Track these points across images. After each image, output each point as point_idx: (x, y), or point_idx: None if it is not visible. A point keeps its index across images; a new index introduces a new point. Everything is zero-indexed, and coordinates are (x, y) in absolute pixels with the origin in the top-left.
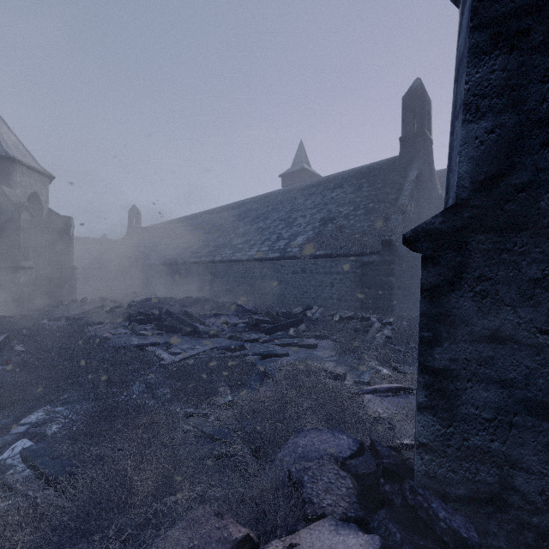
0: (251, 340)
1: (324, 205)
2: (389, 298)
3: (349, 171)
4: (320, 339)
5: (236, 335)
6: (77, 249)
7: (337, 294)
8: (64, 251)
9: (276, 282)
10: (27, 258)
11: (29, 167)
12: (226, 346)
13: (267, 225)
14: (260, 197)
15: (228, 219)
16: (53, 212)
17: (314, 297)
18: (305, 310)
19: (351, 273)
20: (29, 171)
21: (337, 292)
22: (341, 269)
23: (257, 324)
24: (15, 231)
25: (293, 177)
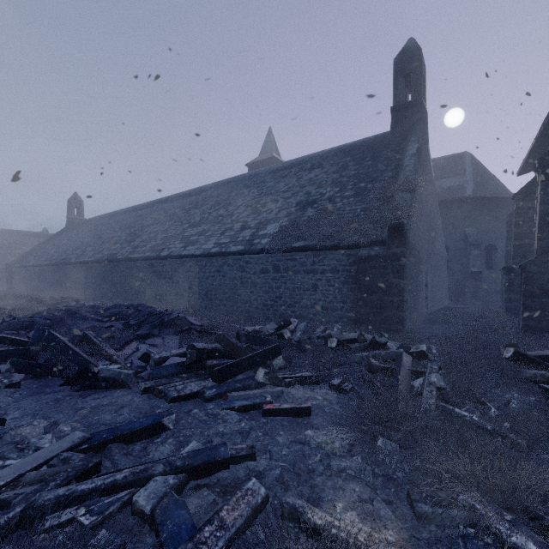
0: (185, 397)
1: (301, 187)
2: (398, 306)
3: (328, 150)
4: (309, 383)
5: (157, 387)
6: (4, 244)
7: (322, 301)
8: None
9: (240, 284)
10: None
11: None
12: (117, 432)
13: (229, 212)
14: (222, 183)
15: (183, 207)
16: None
17: (290, 304)
18: (281, 327)
19: (342, 271)
20: None
21: (322, 298)
22: (328, 267)
23: (201, 360)
24: None
25: (262, 166)
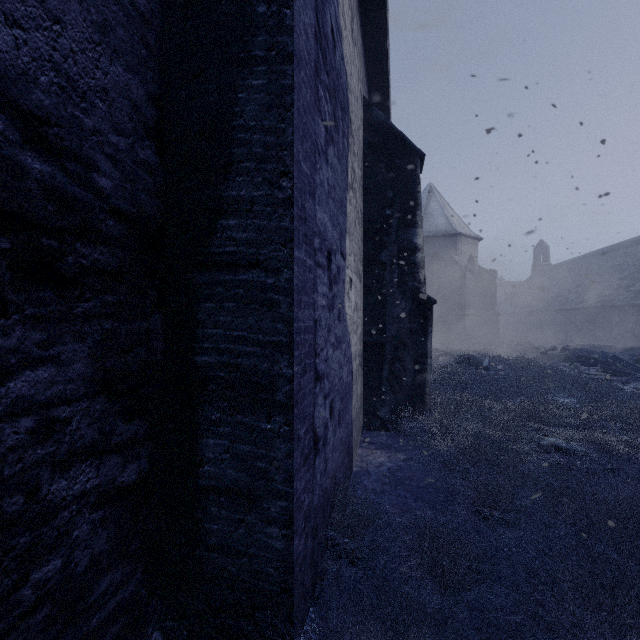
0: None
1: None
2: None
3: None
4: None
5: None
6: None
7: None
8: (490, 300)
9: None
10: (469, 308)
11: (467, 237)
12: None
13: None
14: None
15: None
16: (482, 268)
17: None
18: None
19: None
20: (467, 240)
21: None
22: None
23: None
24: (462, 287)
25: None
